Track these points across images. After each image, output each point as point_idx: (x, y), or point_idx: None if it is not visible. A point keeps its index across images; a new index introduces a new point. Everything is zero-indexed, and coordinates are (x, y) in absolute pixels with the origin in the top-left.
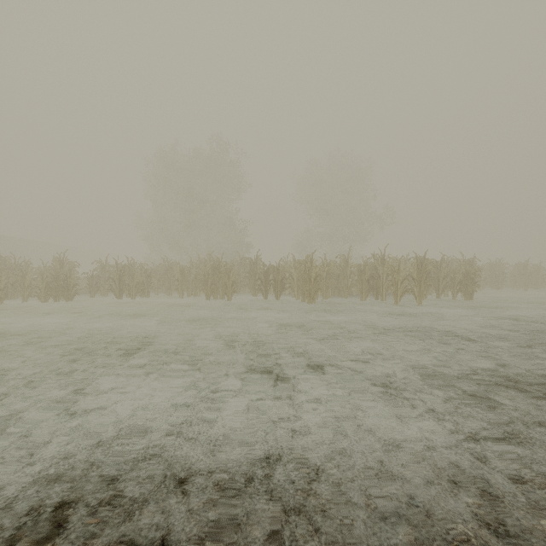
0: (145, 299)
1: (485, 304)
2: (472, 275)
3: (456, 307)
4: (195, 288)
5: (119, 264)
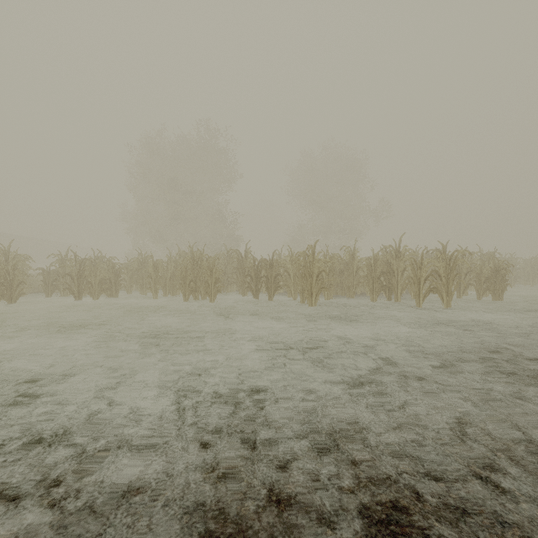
0: (113, 299)
1: (524, 307)
2: (502, 271)
3: (495, 311)
4: (173, 286)
5: (77, 257)
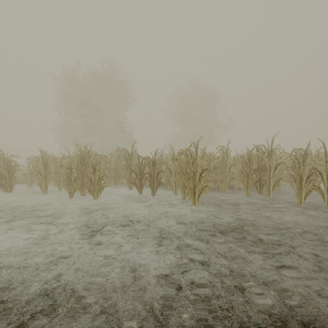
0: (8, 193)
1: None
2: None
3: None
4: None
5: None
